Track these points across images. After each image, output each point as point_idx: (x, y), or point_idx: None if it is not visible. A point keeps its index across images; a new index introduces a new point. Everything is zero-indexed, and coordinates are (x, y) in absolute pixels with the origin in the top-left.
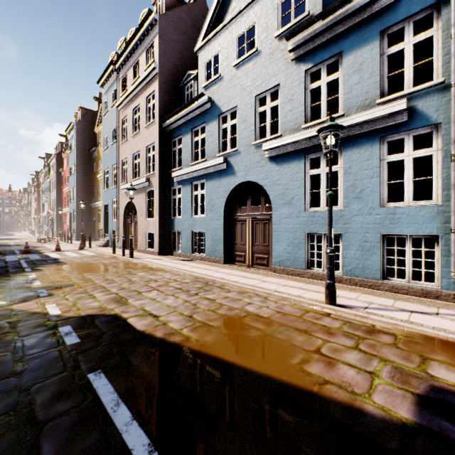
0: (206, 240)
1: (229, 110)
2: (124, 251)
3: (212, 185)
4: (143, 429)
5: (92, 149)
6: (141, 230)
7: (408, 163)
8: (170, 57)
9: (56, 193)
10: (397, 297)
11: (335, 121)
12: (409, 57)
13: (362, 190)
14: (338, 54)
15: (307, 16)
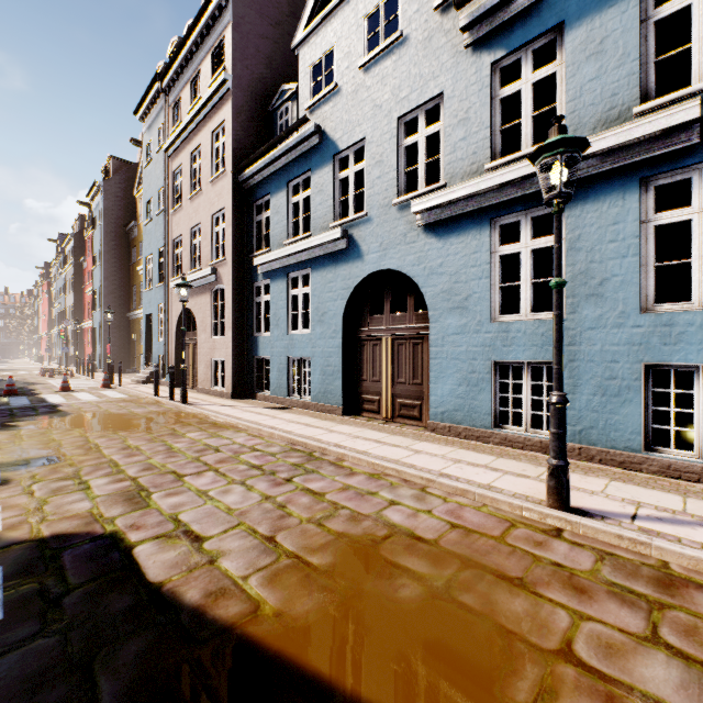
0: (312, 374)
1: (353, 146)
2: (171, 392)
3: (323, 277)
4: None
5: (129, 225)
6: (204, 356)
7: (700, 226)
8: (251, 63)
9: (74, 296)
10: (682, 489)
11: None
12: (702, 21)
13: (603, 281)
14: (554, 28)
15: None
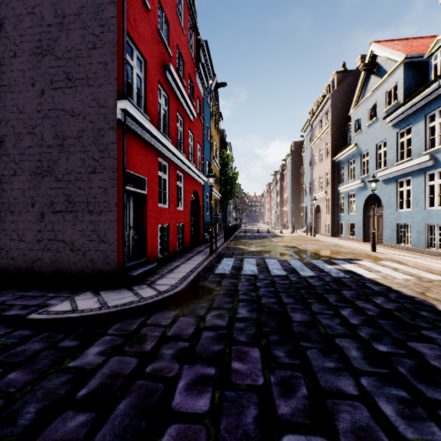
0: (354, 228)
1: (365, 151)
2: (311, 233)
3: (357, 195)
4: (292, 252)
5: (299, 168)
6: (323, 222)
7: (436, 186)
8: (339, 114)
9: (280, 197)
10: (421, 255)
11: (404, 164)
12: (437, 130)
13: (418, 200)
14: (410, 124)
15: (397, 102)
